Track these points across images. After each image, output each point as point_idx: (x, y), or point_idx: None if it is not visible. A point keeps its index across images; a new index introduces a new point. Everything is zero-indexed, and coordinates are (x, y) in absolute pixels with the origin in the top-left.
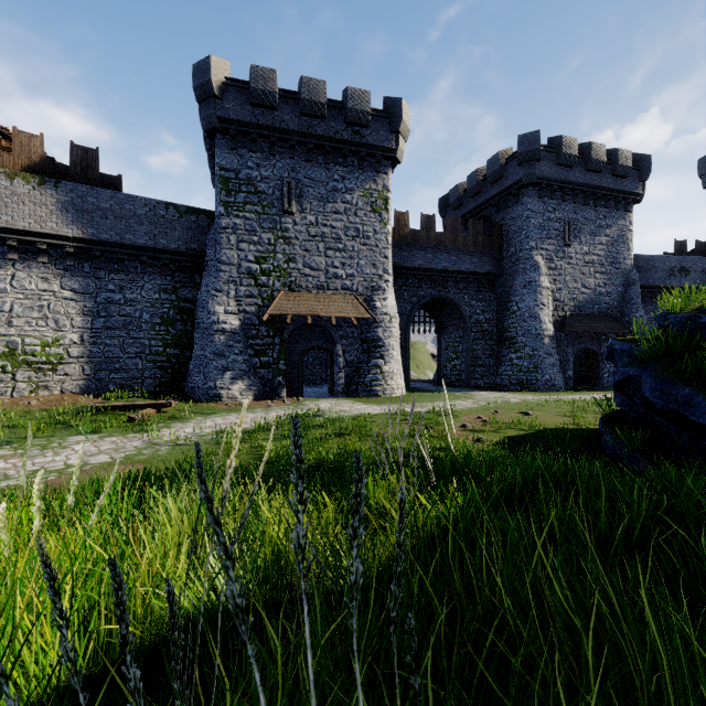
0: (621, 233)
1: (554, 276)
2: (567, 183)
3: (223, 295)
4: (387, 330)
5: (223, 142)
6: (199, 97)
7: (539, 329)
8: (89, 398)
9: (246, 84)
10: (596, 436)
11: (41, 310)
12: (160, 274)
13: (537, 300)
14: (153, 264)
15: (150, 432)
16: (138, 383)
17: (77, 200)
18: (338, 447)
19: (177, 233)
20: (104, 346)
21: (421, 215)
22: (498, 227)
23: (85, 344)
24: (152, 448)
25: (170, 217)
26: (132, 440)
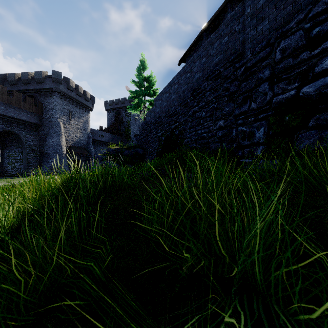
0: (87, 120)
1: (66, 130)
2: (71, 97)
3: None
4: None
5: None
6: None
7: (61, 150)
8: None
9: None
10: None
11: None
12: None
13: (60, 139)
14: None
15: None
16: None
17: None
18: None
19: None
20: None
21: None
22: (41, 104)
23: None
24: None
25: None
26: None
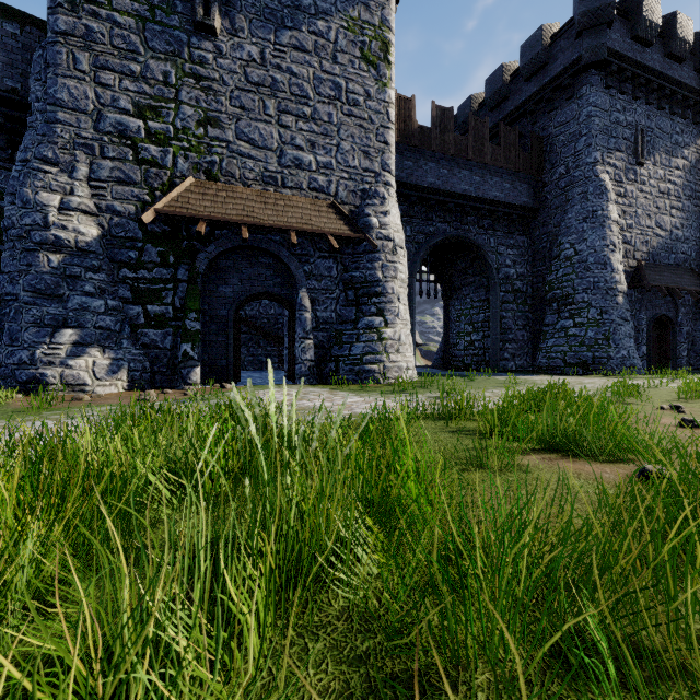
0: (699, 157)
1: (623, 206)
2: (643, 70)
3: (60, 171)
4: (390, 266)
5: None
6: None
7: (611, 280)
8: None
9: None
10: None
11: None
12: None
13: (606, 238)
14: None
15: None
16: None
17: None
18: None
19: None
20: None
21: (433, 105)
22: (536, 140)
23: None
24: None
25: None
26: None
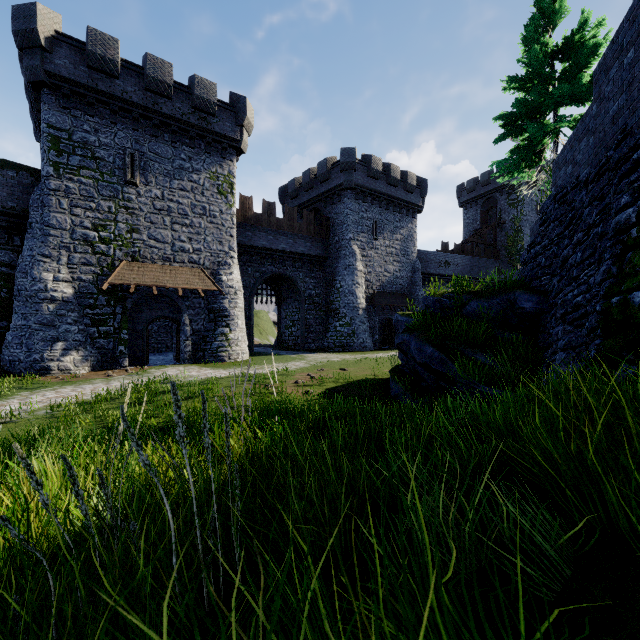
0: (410, 233)
1: (366, 262)
2: (375, 191)
3: (52, 261)
4: (233, 301)
5: (52, 98)
6: (20, 43)
7: (356, 303)
8: None
9: (82, 44)
10: (387, 383)
11: None
12: None
13: (354, 280)
14: None
15: None
16: None
17: None
18: (186, 408)
19: None
20: None
21: (264, 201)
22: (326, 219)
23: None
24: None
25: None
26: None
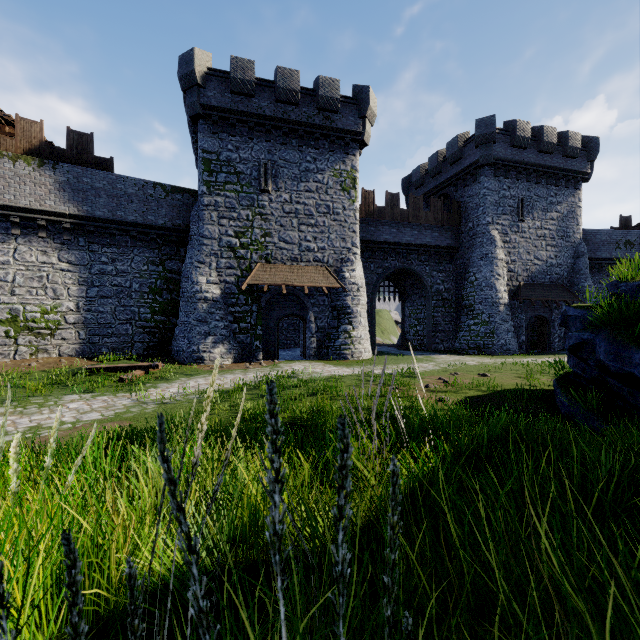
0: (571, 209)
1: (509, 249)
2: (521, 163)
3: (205, 266)
4: (355, 298)
5: (205, 127)
6: (183, 86)
7: (495, 297)
8: (84, 361)
9: (226, 74)
10: (550, 396)
11: (40, 280)
12: (148, 247)
13: (493, 271)
14: (142, 238)
15: (138, 392)
16: (128, 347)
17: (73, 180)
18: (310, 406)
19: (163, 210)
20: (97, 313)
21: (387, 193)
22: (456, 204)
23: (80, 311)
24: (140, 406)
25: (157, 196)
26: (122, 399)
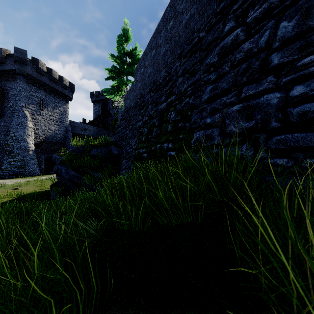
0: (65, 110)
1: (35, 122)
2: (42, 82)
3: None
4: None
5: None
6: None
7: (27, 146)
8: None
9: None
10: (49, 192)
11: None
12: None
13: (26, 132)
14: None
15: None
16: None
17: None
18: None
19: None
20: None
21: None
22: (1, 89)
23: None
24: None
25: None
26: None
